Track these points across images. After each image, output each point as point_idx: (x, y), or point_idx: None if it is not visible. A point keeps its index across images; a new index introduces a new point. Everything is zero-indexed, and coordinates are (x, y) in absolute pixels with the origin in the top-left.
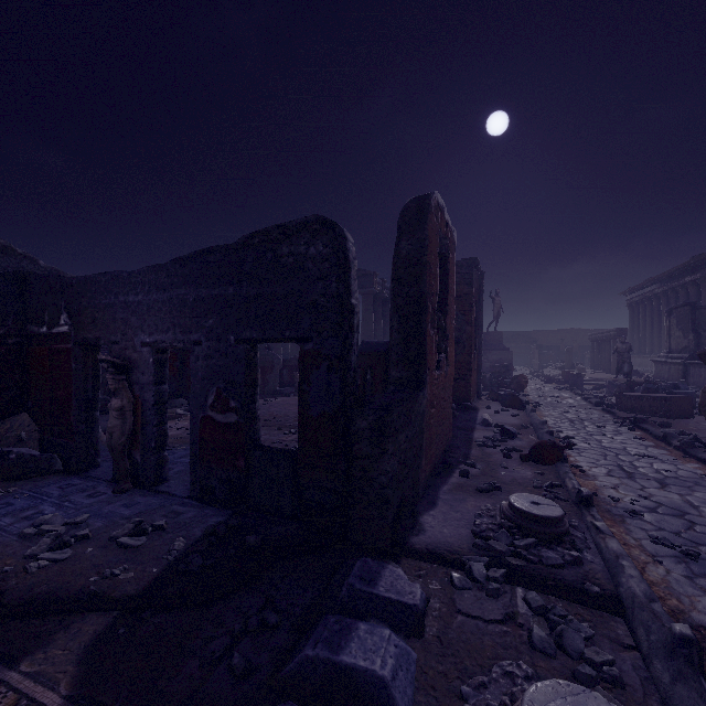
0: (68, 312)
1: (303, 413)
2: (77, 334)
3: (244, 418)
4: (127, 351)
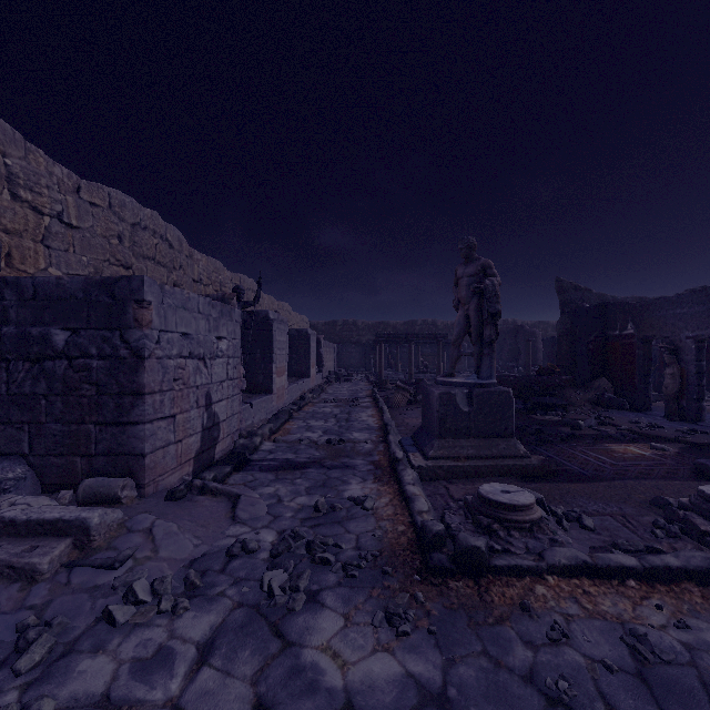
0: (633, 322)
1: None
2: (639, 334)
3: None
4: (674, 342)
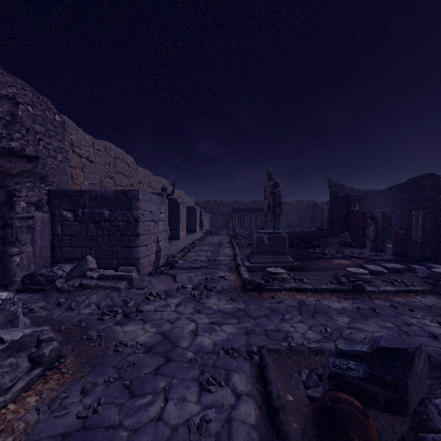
0: (358, 204)
1: (424, 230)
2: (360, 210)
3: (407, 232)
4: (374, 214)
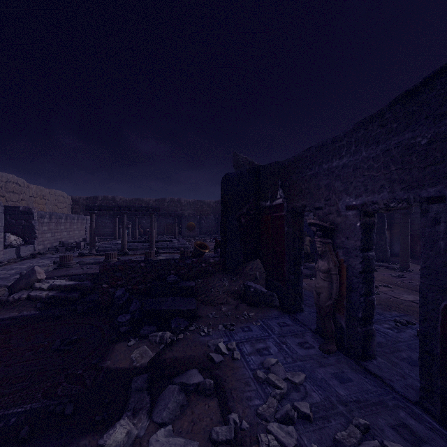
0: (282, 188)
1: None
2: (288, 204)
3: None
4: (330, 215)
